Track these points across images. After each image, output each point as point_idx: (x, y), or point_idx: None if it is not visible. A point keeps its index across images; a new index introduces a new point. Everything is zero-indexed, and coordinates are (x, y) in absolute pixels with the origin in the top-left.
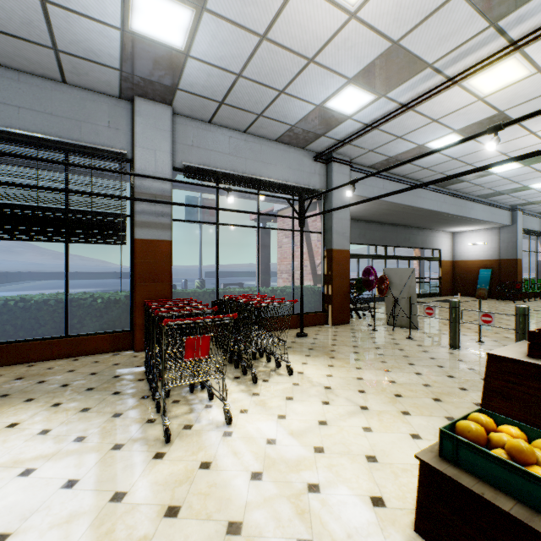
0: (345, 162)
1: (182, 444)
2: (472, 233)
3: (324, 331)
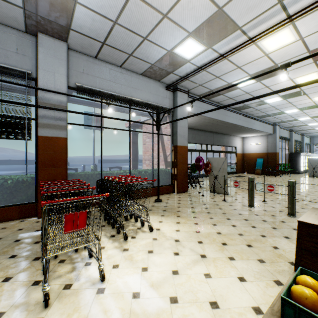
0: (185, 92)
1: (59, 306)
2: (253, 138)
3: (172, 197)
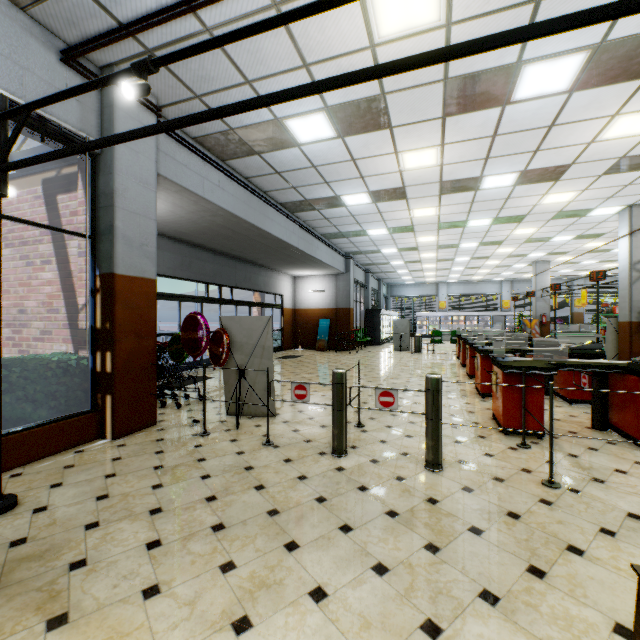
0: (146, 103)
1: None
2: (313, 279)
3: (84, 467)
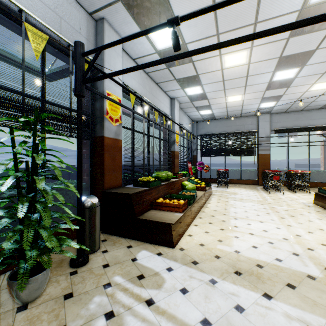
0: None
1: (272, 194)
2: None
3: None
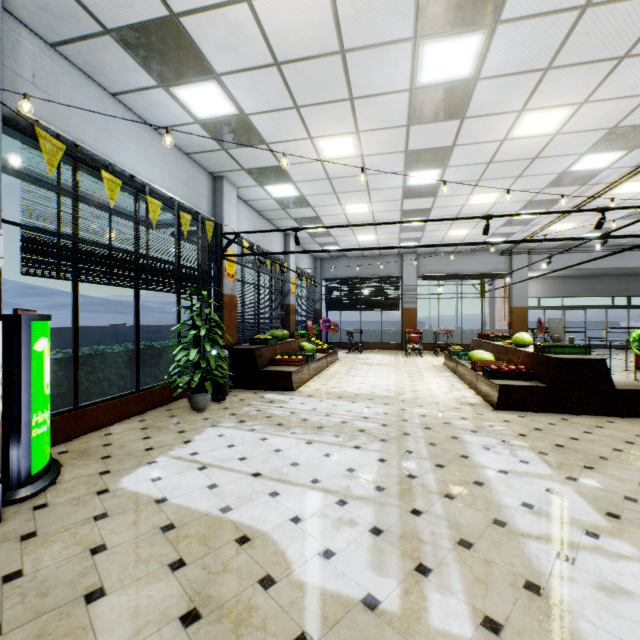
0: (523, 253)
1: (410, 358)
2: None
3: None
